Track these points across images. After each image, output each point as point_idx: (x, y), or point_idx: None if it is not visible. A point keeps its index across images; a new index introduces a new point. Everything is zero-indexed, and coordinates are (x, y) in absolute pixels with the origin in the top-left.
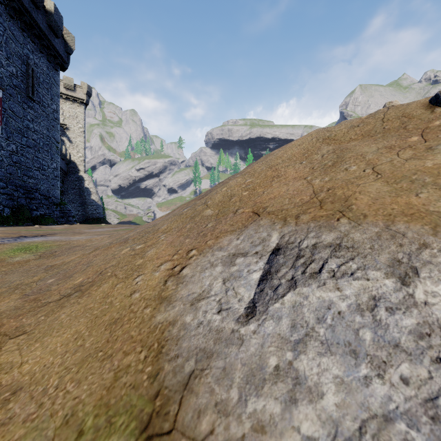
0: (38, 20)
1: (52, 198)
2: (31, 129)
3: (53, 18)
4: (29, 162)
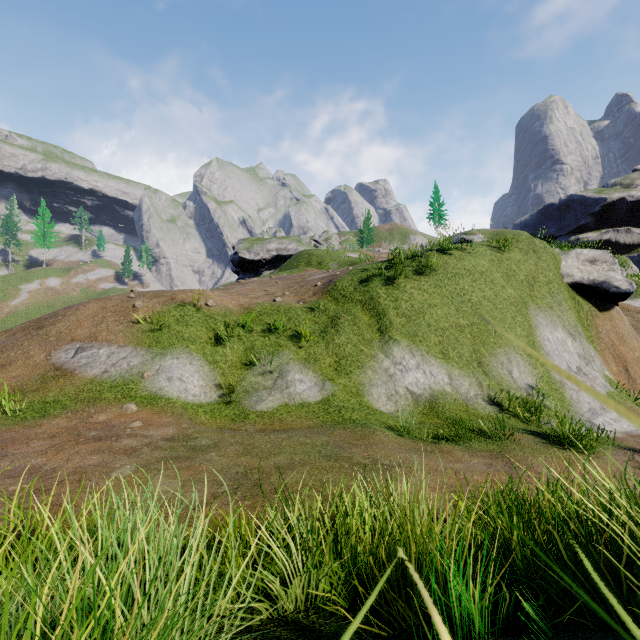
0: None
1: None
2: None
3: None
4: None
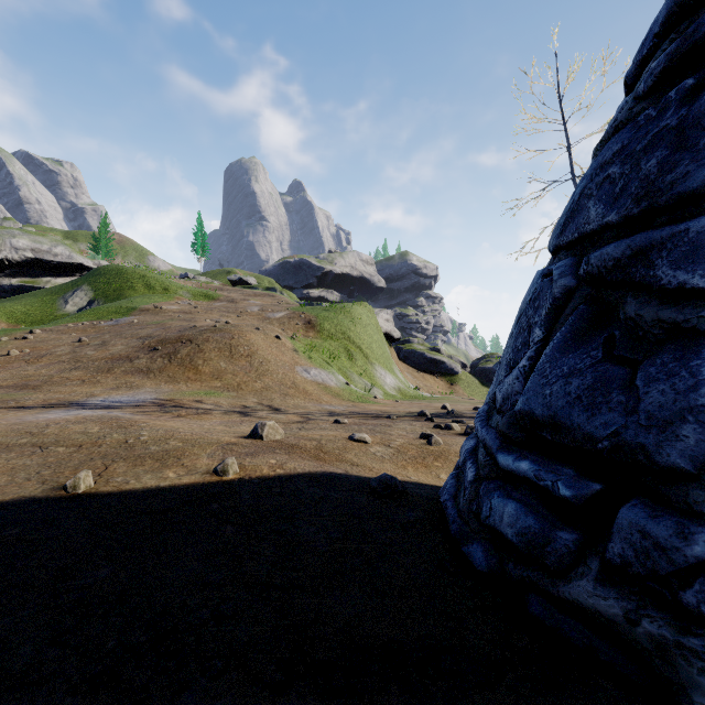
0: None
1: None
2: None
3: None
4: None
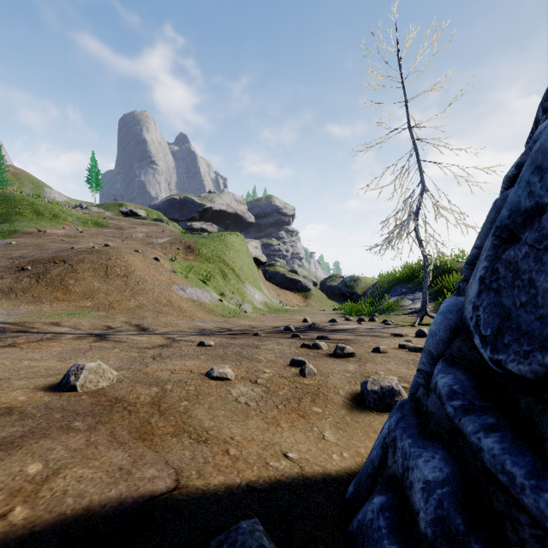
0: None
1: None
2: None
3: None
4: None
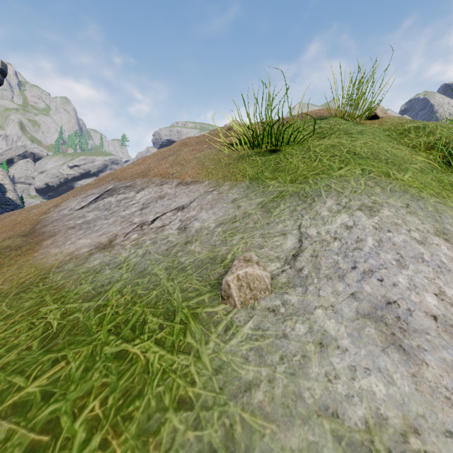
0: None
1: None
2: None
3: None
4: None
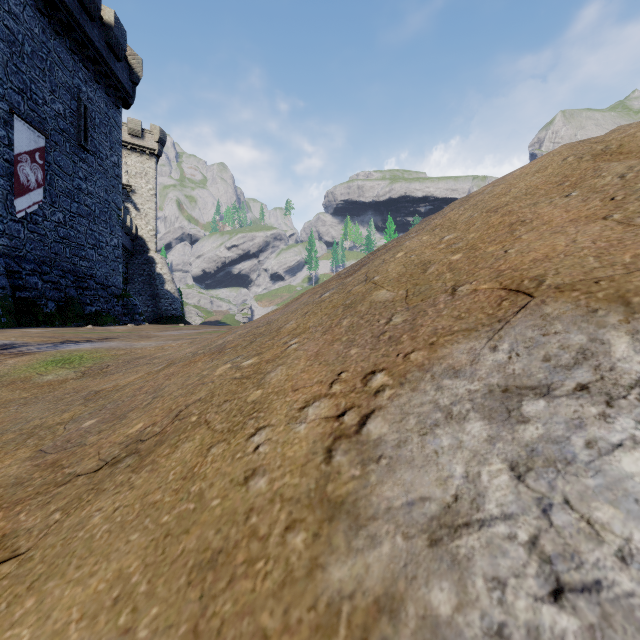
0: (94, 37)
1: (111, 287)
2: (84, 191)
3: (113, 34)
4: (81, 237)
